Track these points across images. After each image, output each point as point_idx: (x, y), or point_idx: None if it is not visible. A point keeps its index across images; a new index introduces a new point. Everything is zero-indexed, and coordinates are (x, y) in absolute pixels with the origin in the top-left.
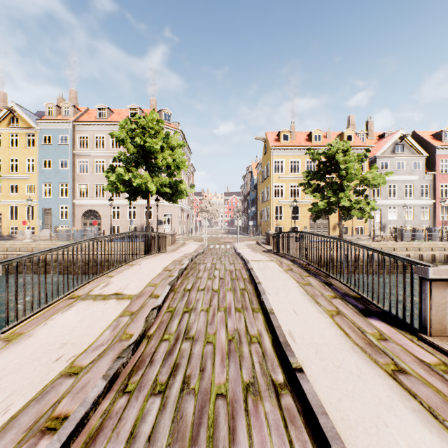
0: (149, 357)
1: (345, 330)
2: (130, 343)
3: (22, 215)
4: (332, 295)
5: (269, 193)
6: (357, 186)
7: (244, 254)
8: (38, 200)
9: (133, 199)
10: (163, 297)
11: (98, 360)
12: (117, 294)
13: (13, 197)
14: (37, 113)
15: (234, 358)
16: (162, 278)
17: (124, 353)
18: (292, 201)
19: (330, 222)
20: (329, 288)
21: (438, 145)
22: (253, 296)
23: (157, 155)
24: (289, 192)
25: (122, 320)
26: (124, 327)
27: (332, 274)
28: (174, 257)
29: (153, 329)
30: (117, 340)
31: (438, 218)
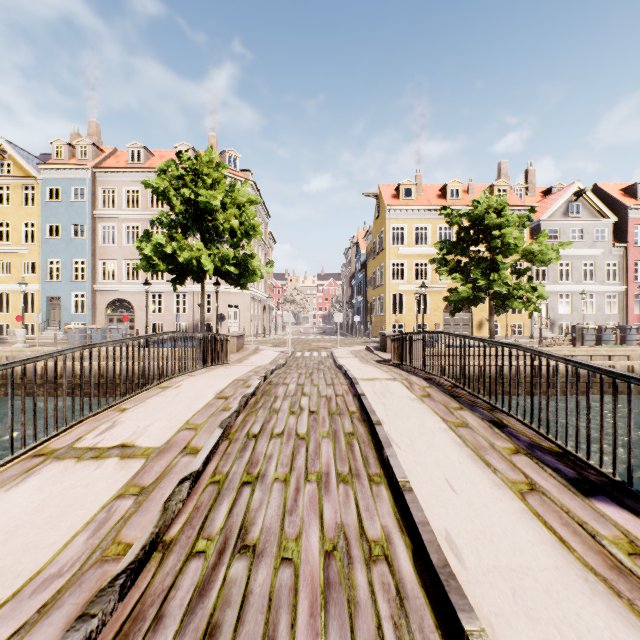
0: (156, 604)
1: (557, 531)
2: (119, 570)
3: (16, 306)
4: (511, 448)
5: (383, 275)
6: (513, 264)
7: (349, 367)
8: (40, 285)
9: (180, 283)
10: (206, 452)
11: (34, 624)
12: (125, 446)
13: (3, 280)
14: (41, 156)
15: (339, 605)
16: (211, 412)
17: (96, 604)
18: (420, 286)
19: (474, 318)
20: (501, 432)
21: (631, 204)
22: (369, 448)
23: (215, 216)
24: (413, 272)
25: (118, 506)
26: (118, 526)
27: (501, 406)
28: (238, 373)
29: (178, 525)
30: (96, 561)
31: (632, 312)
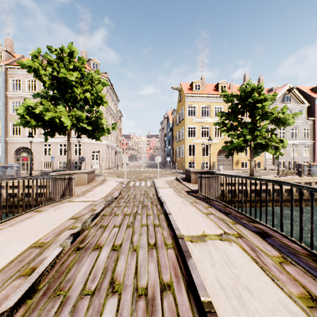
0: None
1: None
2: None
3: None
4: None
5: (183, 133)
6: None
7: (169, 206)
8: None
9: (51, 135)
10: None
11: None
12: None
13: None
14: None
15: None
16: None
17: None
18: (208, 140)
19: (234, 158)
20: None
21: (316, 96)
22: None
23: (73, 89)
24: (200, 132)
25: None
26: None
27: None
28: (55, 221)
29: None
30: None
31: (316, 155)
